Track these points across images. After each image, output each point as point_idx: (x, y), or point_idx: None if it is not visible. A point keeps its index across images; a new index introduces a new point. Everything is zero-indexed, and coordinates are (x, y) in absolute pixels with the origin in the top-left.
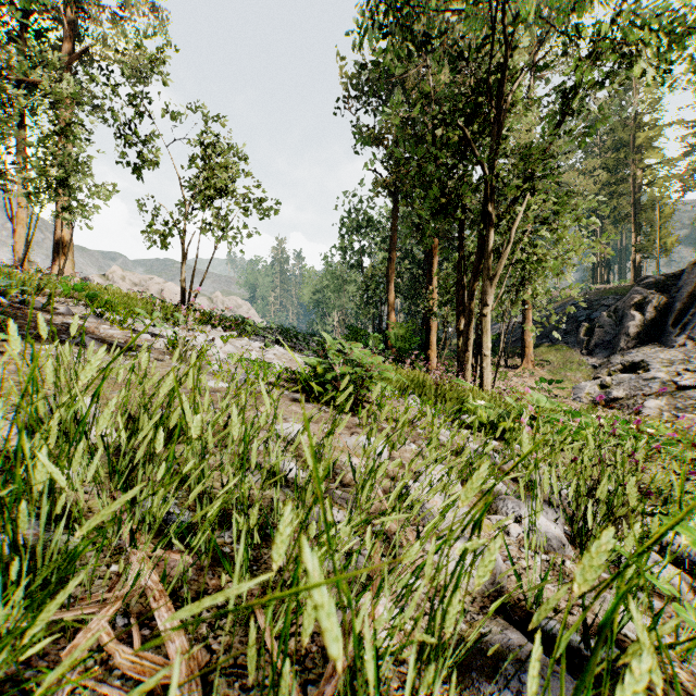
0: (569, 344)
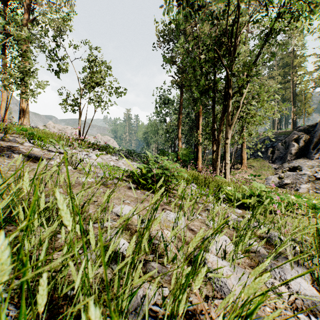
0: (263, 158)
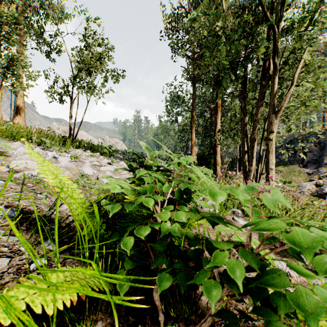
0: (291, 161)
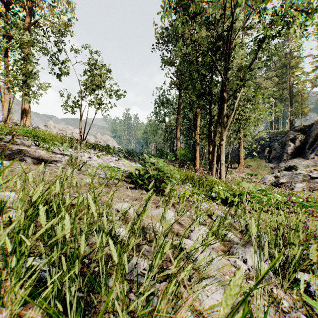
0: (260, 157)
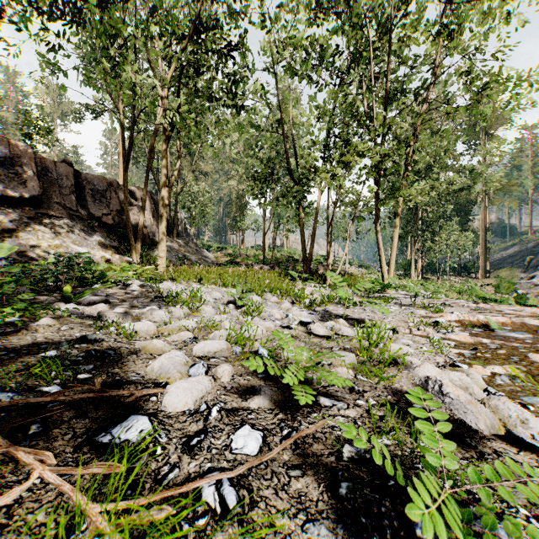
0: (518, 266)
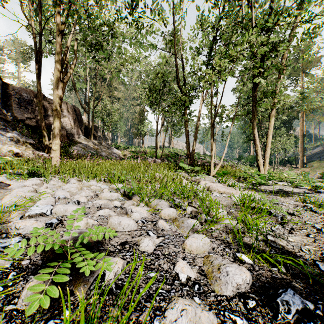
0: None
